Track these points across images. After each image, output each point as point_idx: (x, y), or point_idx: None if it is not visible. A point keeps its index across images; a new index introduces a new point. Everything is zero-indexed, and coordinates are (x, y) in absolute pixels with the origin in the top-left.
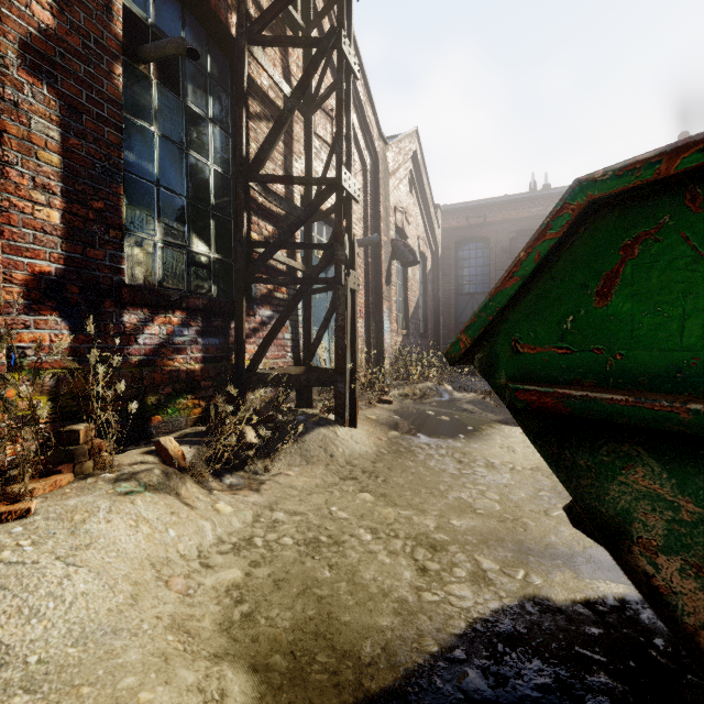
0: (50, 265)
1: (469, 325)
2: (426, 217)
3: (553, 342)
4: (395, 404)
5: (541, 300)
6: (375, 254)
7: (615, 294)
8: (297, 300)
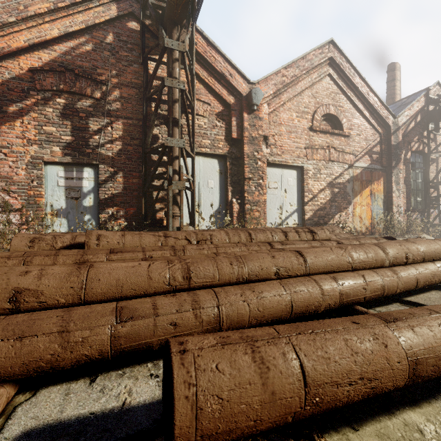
0: (405, 208)
1: None
2: None
3: None
4: None
5: None
6: None
7: None
8: None
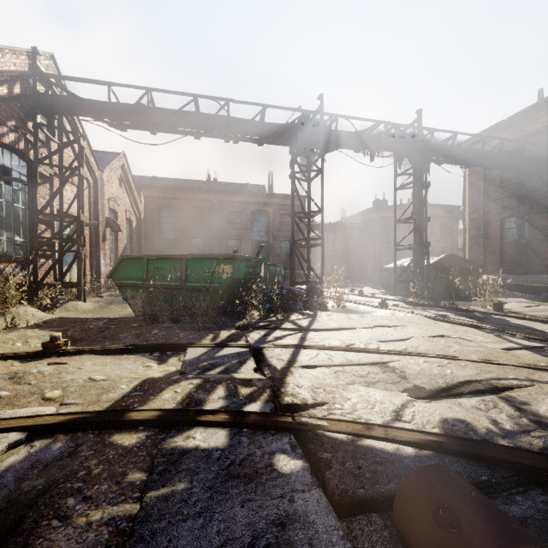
0: None
1: (110, 272)
2: (132, 197)
3: (121, 275)
4: (105, 297)
5: (120, 269)
6: (96, 227)
7: (127, 269)
8: (61, 258)
